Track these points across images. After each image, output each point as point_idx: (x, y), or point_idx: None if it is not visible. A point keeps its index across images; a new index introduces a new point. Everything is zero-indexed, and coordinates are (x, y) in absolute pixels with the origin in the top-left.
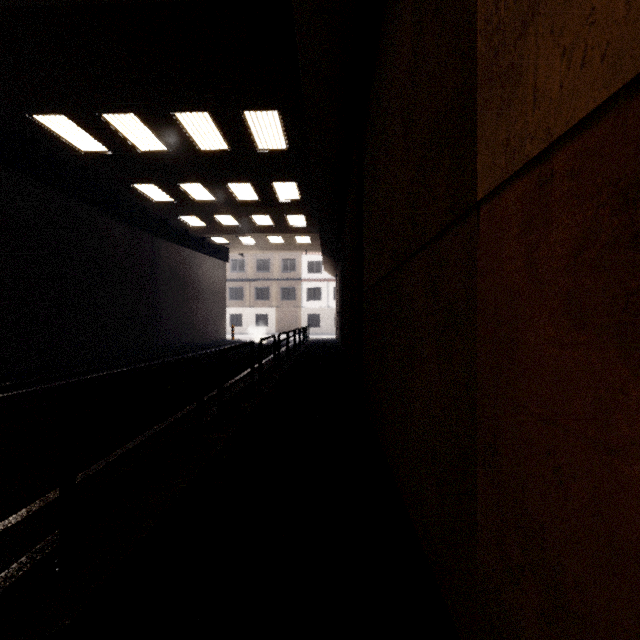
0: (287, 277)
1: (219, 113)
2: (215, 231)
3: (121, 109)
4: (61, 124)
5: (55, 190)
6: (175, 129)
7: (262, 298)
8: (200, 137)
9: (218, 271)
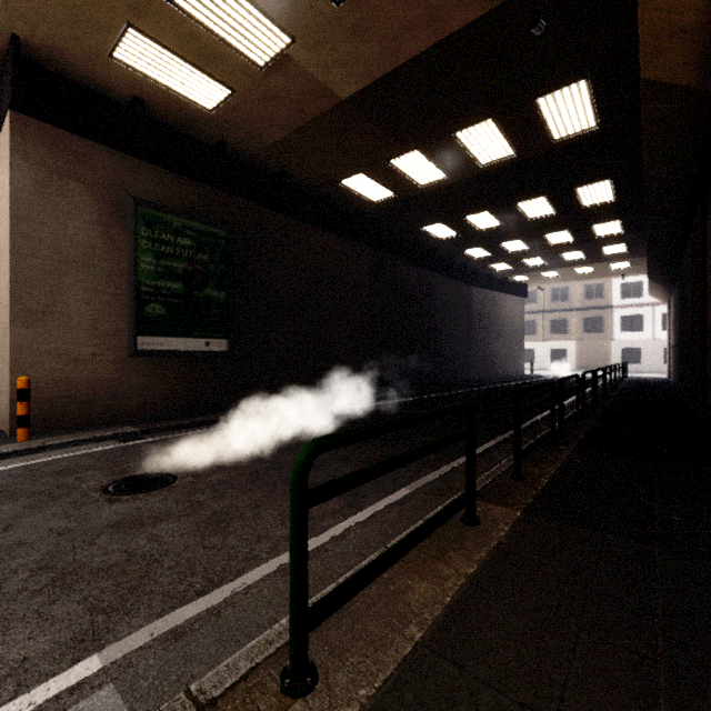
0: (591, 305)
1: (553, 194)
2: (518, 271)
3: (478, 211)
4: (436, 228)
5: (420, 267)
6: (512, 212)
7: (558, 331)
8: (531, 212)
9: (517, 308)
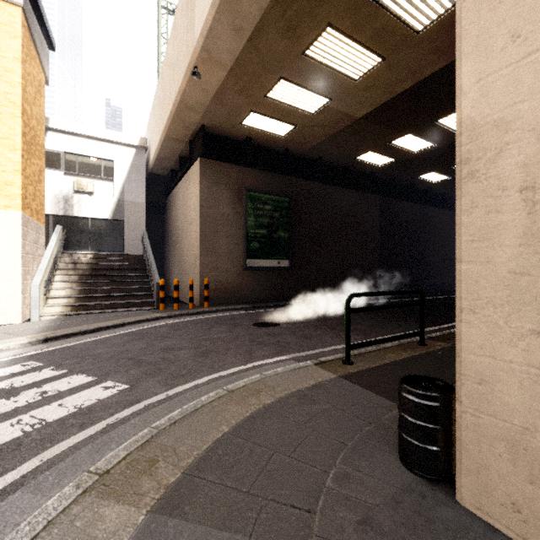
0: None
1: None
2: None
3: None
4: (429, 175)
5: (418, 204)
6: None
7: None
8: None
9: None
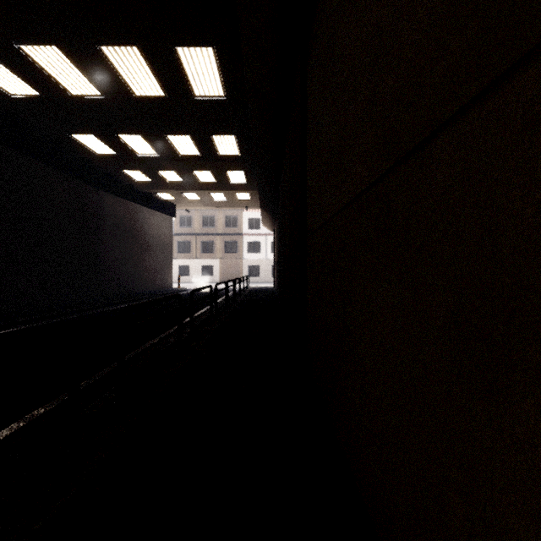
0: (230, 232)
1: (150, 49)
2: (160, 187)
3: (41, 40)
4: None
5: None
6: (105, 68)
7: (207, 251)
8: (133, 79)
9: (165, 225)
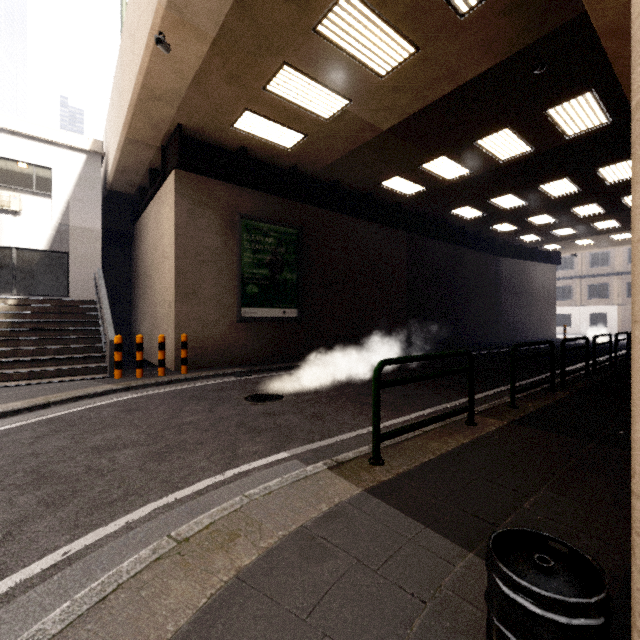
0: None
1: (574, 176)
2: (548, 241)
3: (502, 194)
4: (463, 210)
5: (449, 244)
6: (536, 192)
7: (597, 296)
8: (554, 191)
9: (548, 275)
